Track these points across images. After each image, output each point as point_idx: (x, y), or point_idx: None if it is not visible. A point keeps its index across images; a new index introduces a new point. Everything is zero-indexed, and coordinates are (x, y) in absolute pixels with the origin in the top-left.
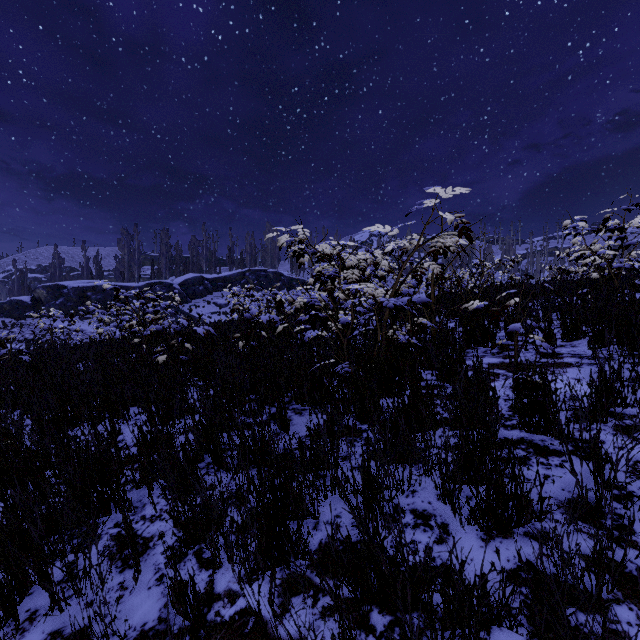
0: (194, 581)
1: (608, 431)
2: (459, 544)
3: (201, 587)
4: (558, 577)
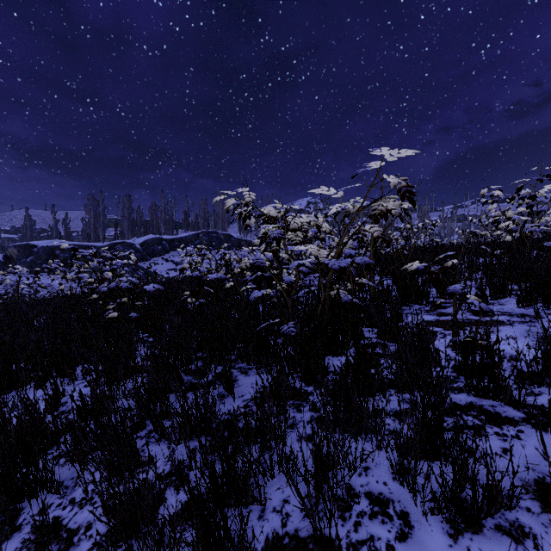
0: None
1: None
2: (424, 542)
3: None
4: None
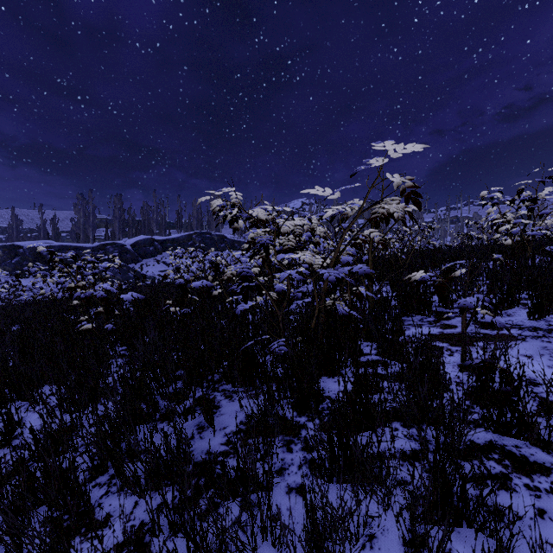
0: None
1: None
2: None
3: None
4: None
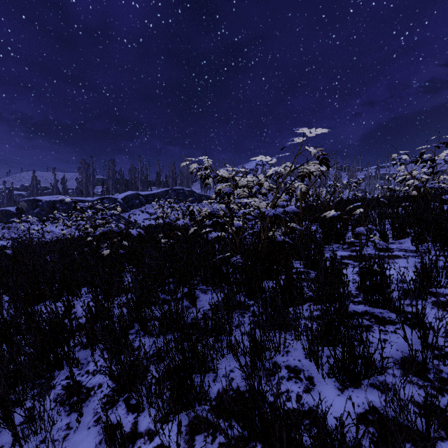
0: (121, 425)
1: (428, 306)
2: (321, 393)
3: (128, 427)
4: (397, 420)
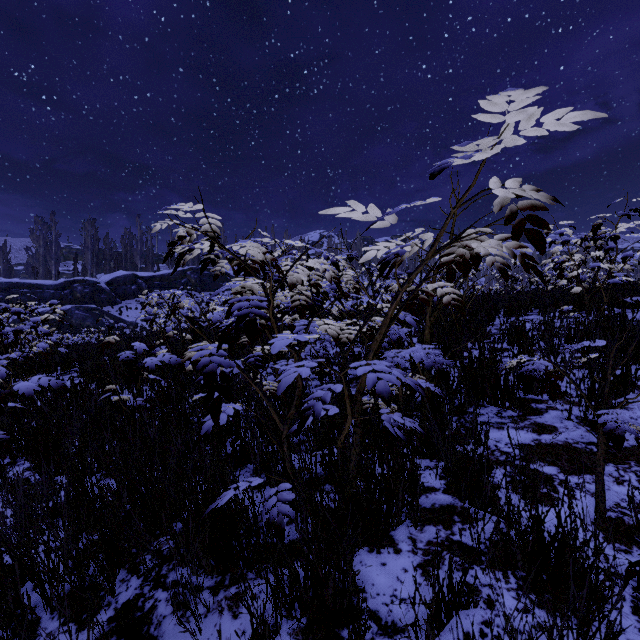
0: None
1: None
2: None
3: None
4: None
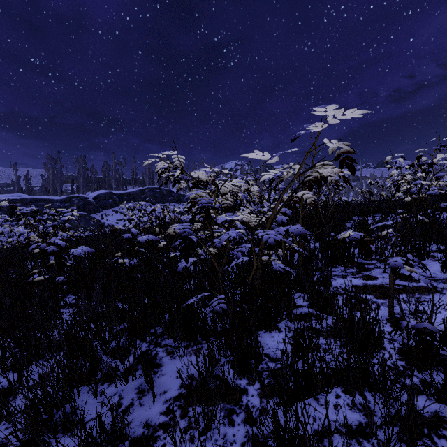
0: None
1: None
2: None
3: None
4: None
